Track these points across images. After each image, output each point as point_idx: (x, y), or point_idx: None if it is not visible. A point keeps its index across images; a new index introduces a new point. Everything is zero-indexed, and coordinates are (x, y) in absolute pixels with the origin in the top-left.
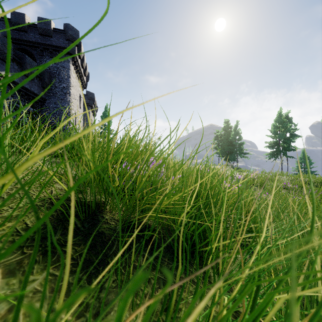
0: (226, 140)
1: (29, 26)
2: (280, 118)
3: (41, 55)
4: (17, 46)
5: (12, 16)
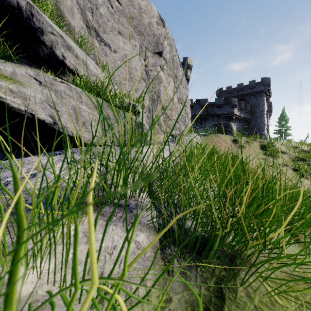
0: None
1: (244, 87)
2: None
3: (249, 98)
4: (238, 98)
5: (237, 86)
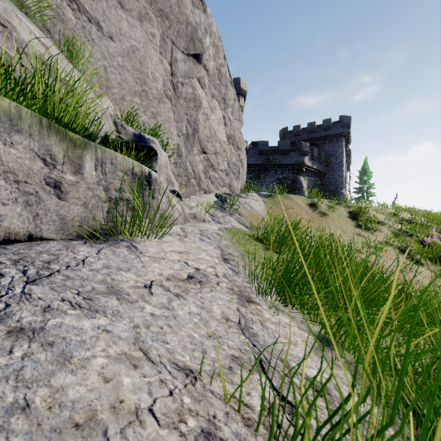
0: None
1: (317, 128)
2: None
3: (323, 143)
4: (309, 142)
5: (308, 126)
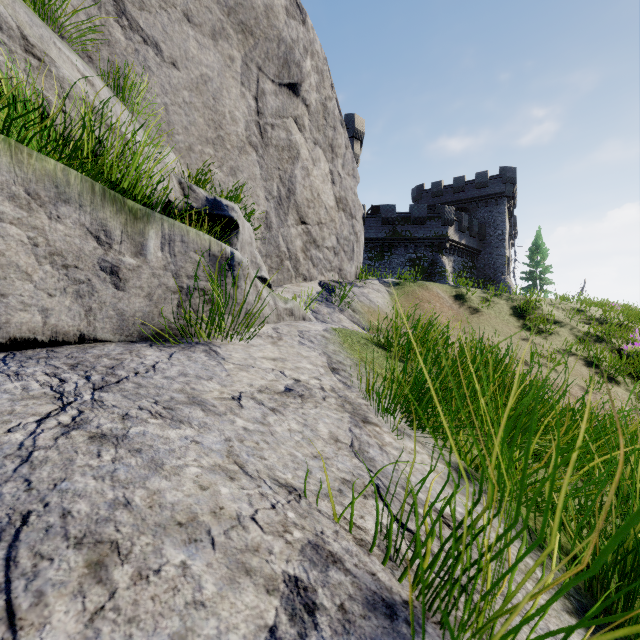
0: None
1: (467, 185)
2: None
3: (476, 208)
4: (455, 206)
5: (454, 182)
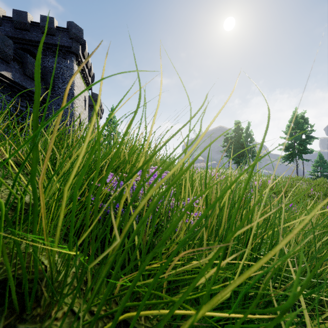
0: (237, 142)
1: (32, 25)
2: (296, 119)
3: (44, 54)
4: (20, 45)
5: (14, 14)
